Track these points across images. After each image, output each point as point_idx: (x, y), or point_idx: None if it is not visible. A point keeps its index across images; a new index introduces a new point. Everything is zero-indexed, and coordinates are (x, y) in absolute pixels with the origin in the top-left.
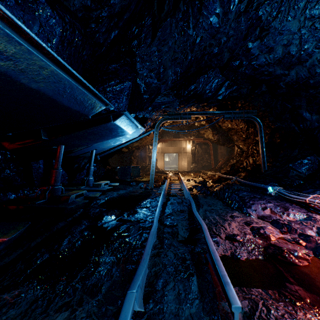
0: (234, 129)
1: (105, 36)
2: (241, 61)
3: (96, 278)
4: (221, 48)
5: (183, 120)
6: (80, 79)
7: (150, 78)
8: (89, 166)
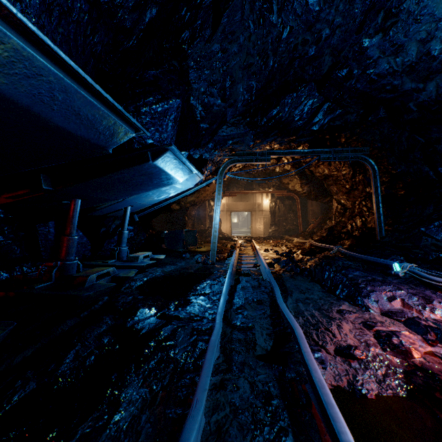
0: (333, 177)
1: (135, 17)
2: (351, 69)
3: (109, 437)
4: (321, 47)
5: (259, 162)
6: (79, 74)
7: (211, 97)
8: (122, 230)
